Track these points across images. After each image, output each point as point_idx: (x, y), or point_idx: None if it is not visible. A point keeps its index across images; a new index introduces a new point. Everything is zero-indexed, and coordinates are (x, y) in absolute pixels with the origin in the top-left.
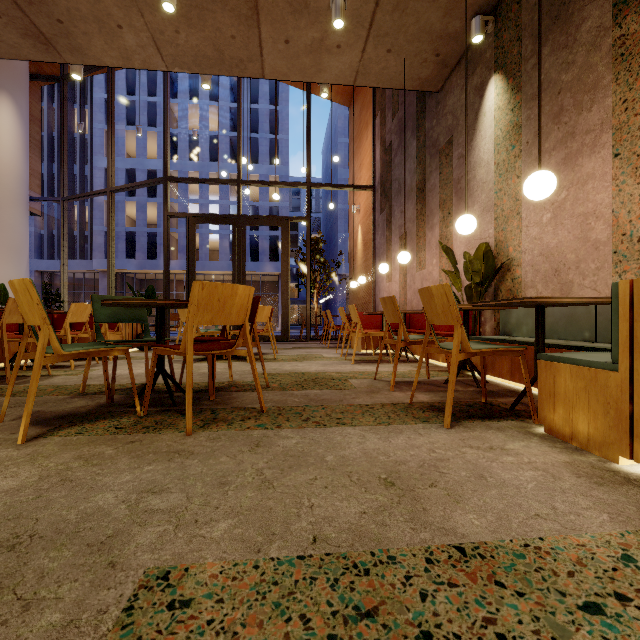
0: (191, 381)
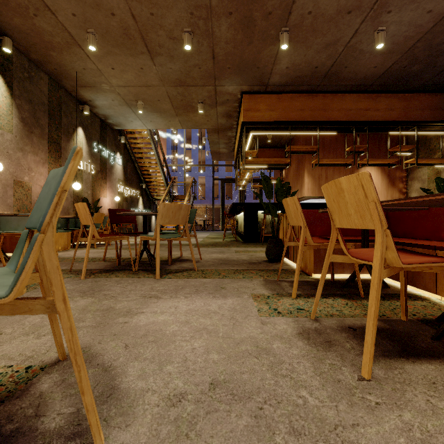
0: (135, 241)
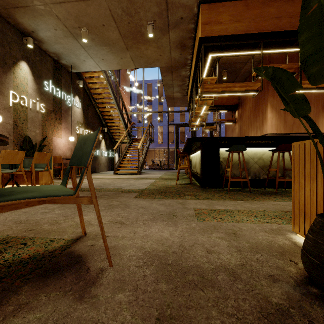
0: None
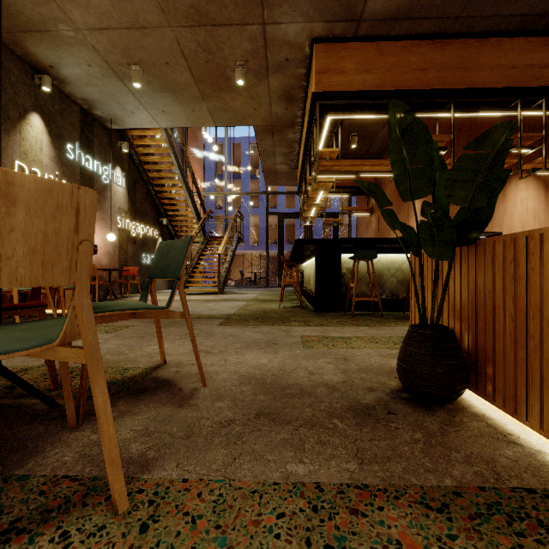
0: None
